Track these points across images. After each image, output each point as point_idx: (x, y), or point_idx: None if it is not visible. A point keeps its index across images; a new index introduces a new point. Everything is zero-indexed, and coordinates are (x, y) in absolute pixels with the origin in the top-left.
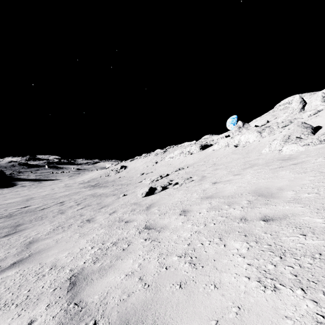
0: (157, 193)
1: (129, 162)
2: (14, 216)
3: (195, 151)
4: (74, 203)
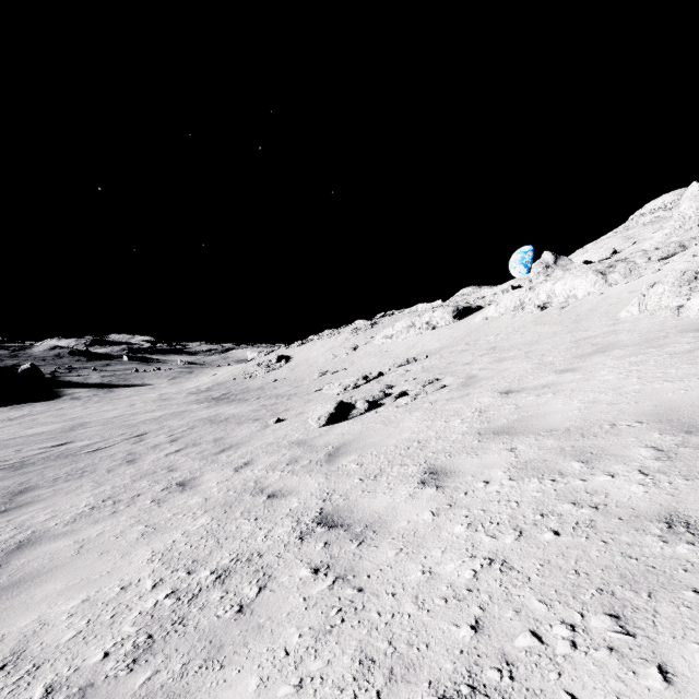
0: (356, 416)
1: (295, 348)
2: (28, 466)
3: (442, 322)
4: (165, 439)
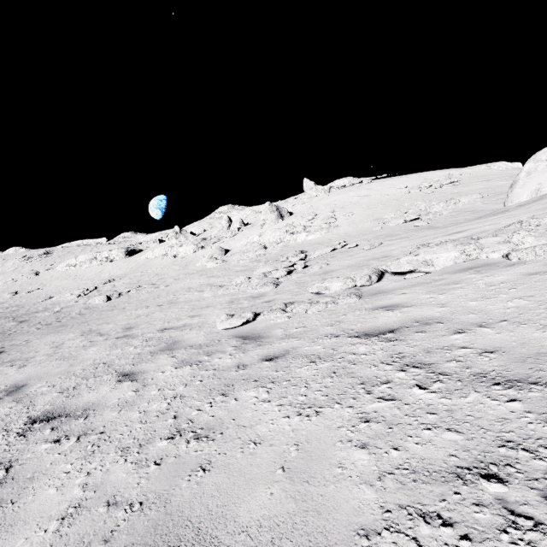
0: (117, 298)
1: None
2: None
3: (118, 258)
4: None
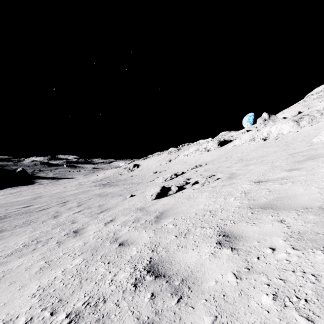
0: (171, 194)
1: (142, 161)
2: (6, 218)
3: (212, 148)
4: (76, 204)
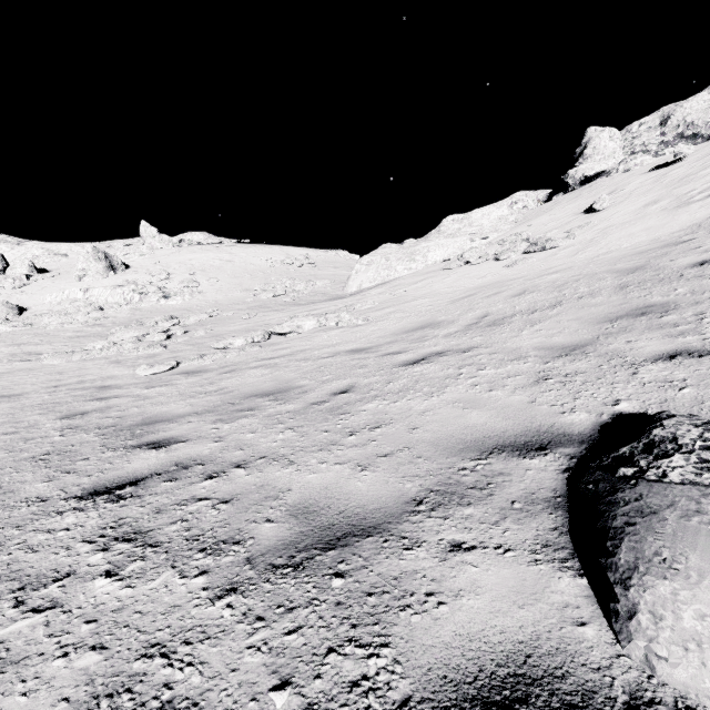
0: None
1: None
2: None
3: None
4: None
